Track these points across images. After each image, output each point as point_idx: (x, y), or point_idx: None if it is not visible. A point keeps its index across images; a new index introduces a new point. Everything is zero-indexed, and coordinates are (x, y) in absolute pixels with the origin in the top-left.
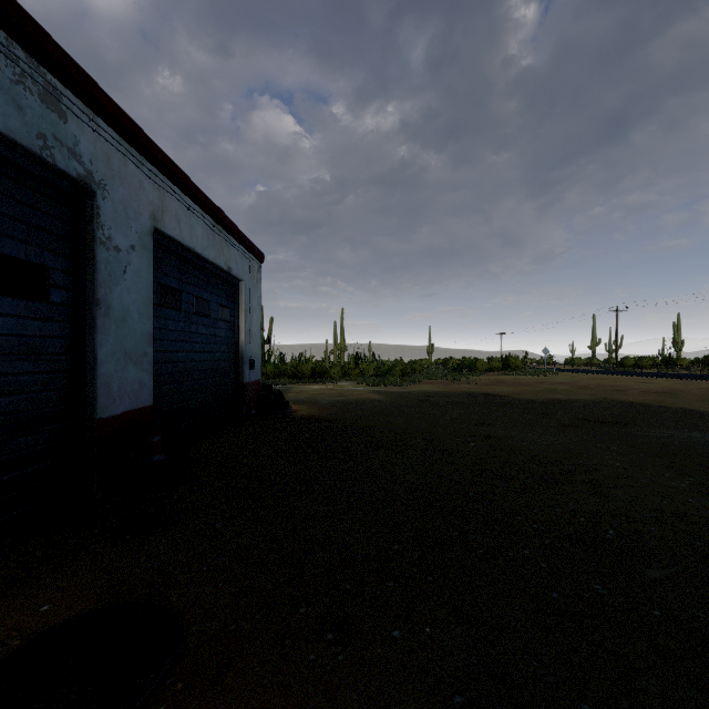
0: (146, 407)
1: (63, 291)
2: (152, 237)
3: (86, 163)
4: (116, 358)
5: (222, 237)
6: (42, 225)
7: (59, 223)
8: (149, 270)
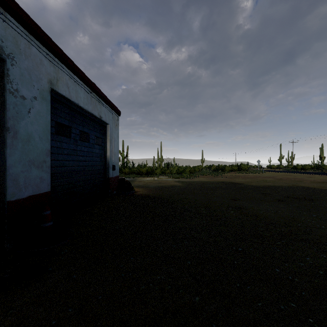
0: (45, 192)
1: None
2: (49, 94)
3: None
4: (22, 163)
5: (96, 100)
6: None
7: None
8: (47, 113)
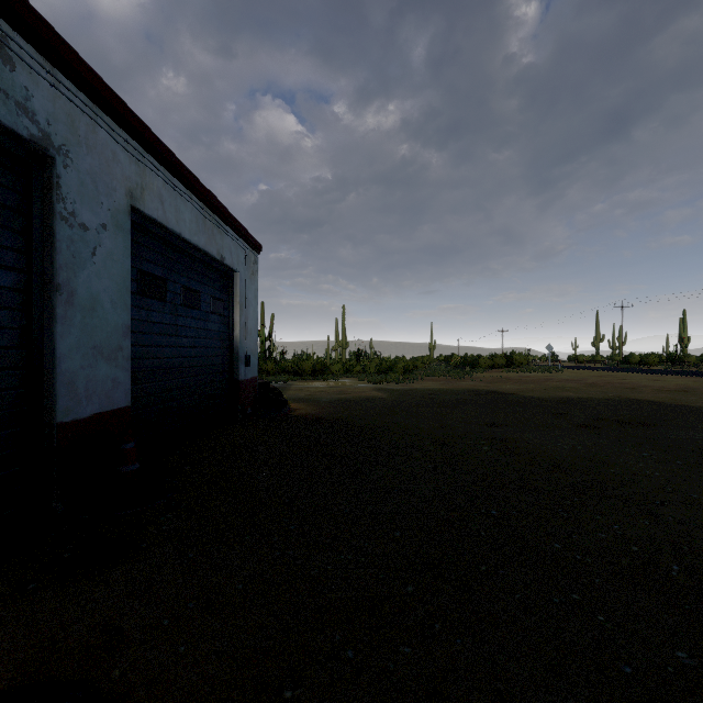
0: (122, 408)
1: (14, 274)
2: (129, 217)
3: (42, 123)
4: (83, 352)
5: (213, 223)
6: None
7: (7, 192)
8: (124, 254)
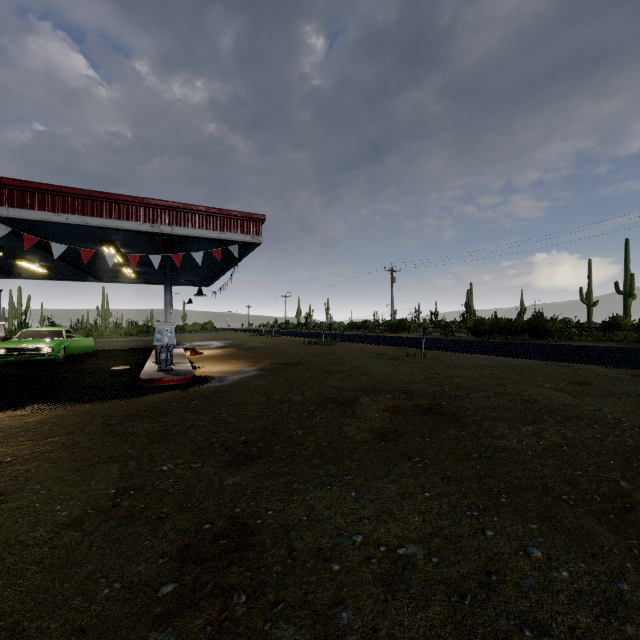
0: None
1: None
2: None
3: None
4: None
5: None
6: None
7: None
8: None
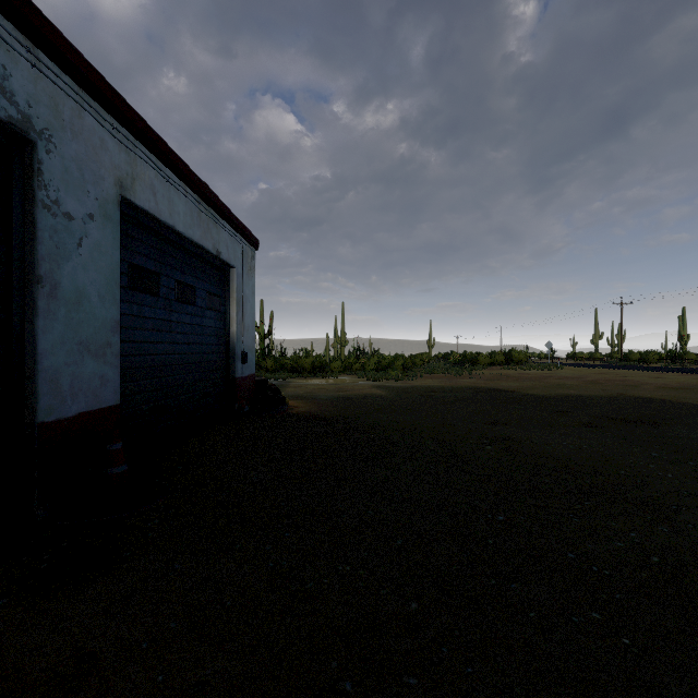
0: (110, 406)
1: None
2: (118, 207)
3: (22, 104)
4: (67, 348)
5: (209, 217)
6: None
7: None
8: (113, 246)
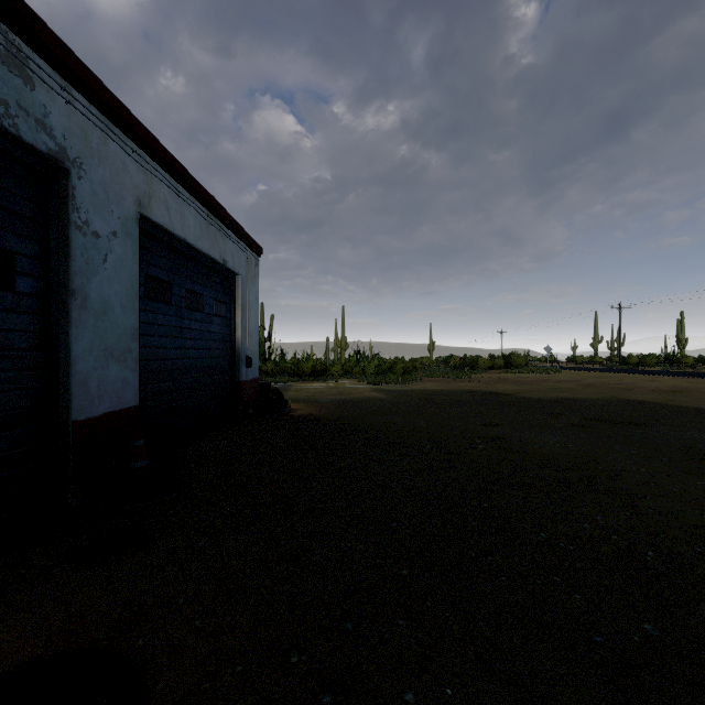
0: (131, 407)
1: (32, 280)
2: (137, 224)
3: (59, 137)
4: (95, 354)
5: (216, 228)
6: (6, 204)
7: (27, 203)
8: (133, 260)
